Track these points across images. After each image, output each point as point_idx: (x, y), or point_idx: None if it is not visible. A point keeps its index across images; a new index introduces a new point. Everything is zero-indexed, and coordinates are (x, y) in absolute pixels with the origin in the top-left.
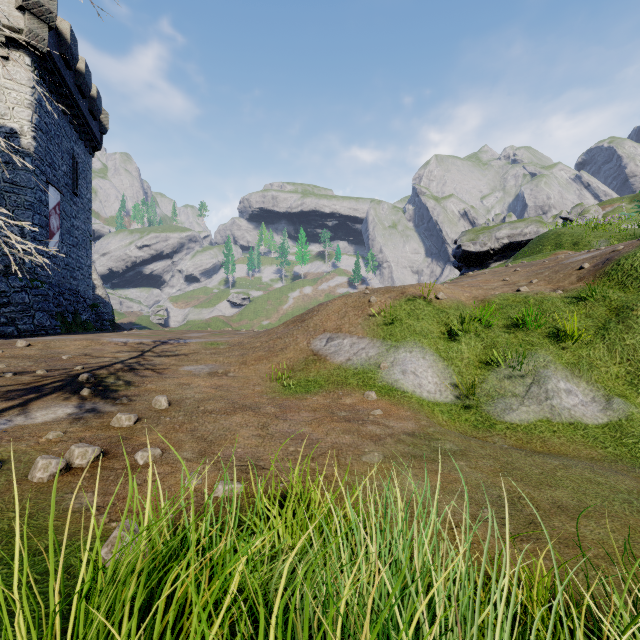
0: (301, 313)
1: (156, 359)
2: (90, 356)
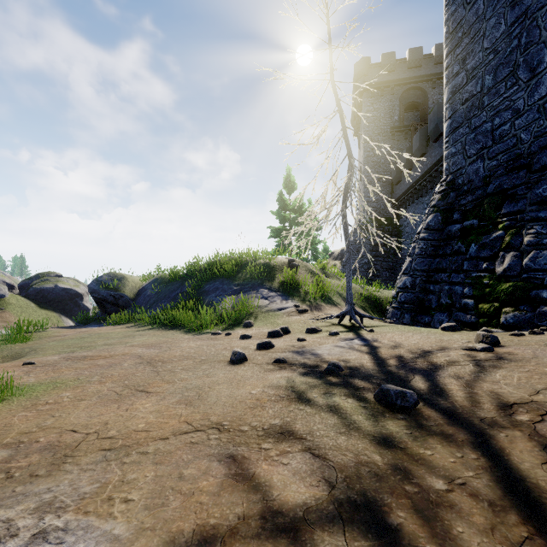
0: None
1: None
2: None
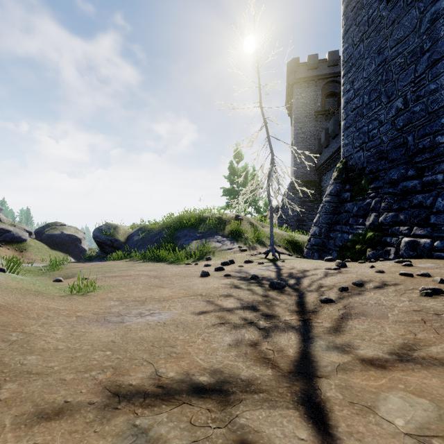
0: None
1: (229, 354)
2: None
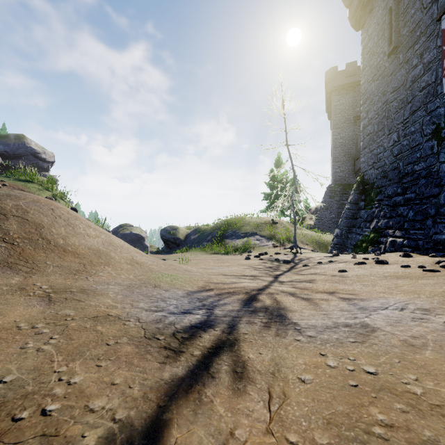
0: (48, 220)
1: (256, 273)
2: (328, 274)
